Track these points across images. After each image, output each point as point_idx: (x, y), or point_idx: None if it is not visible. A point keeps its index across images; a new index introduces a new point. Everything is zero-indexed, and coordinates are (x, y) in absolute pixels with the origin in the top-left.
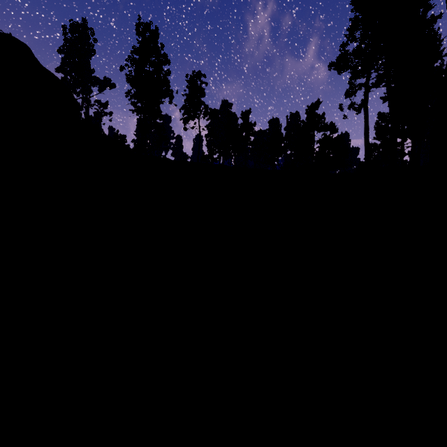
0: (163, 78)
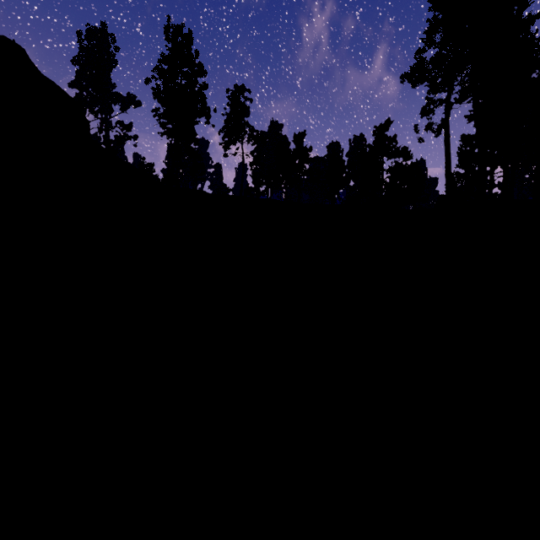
0: (197, 93)
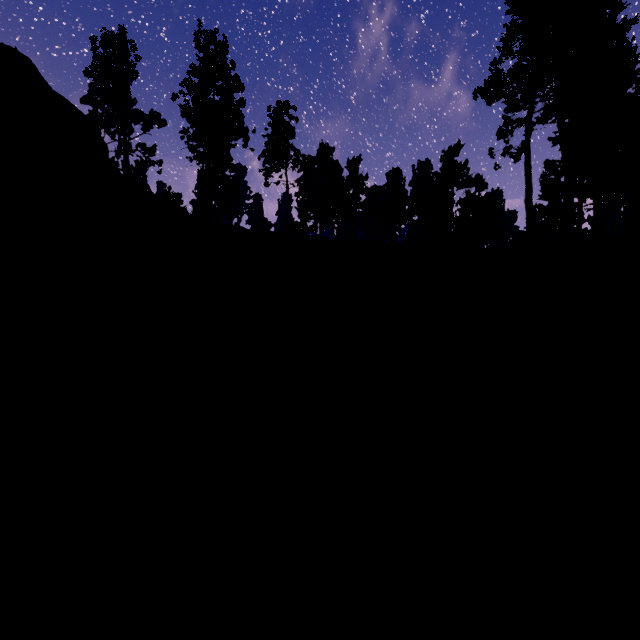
0: (234, 111)
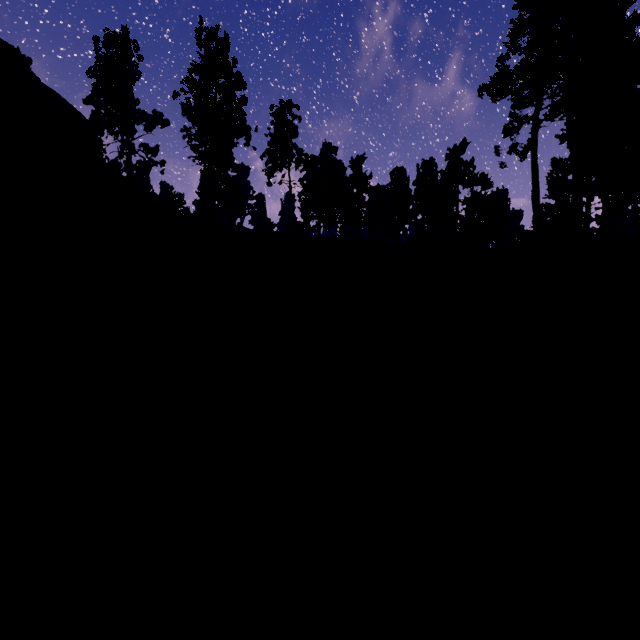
0: (235, 109)
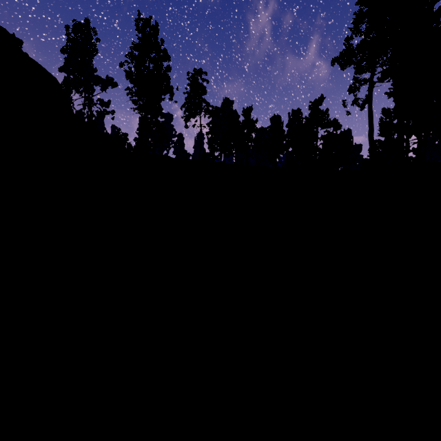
0: (163, 74)
